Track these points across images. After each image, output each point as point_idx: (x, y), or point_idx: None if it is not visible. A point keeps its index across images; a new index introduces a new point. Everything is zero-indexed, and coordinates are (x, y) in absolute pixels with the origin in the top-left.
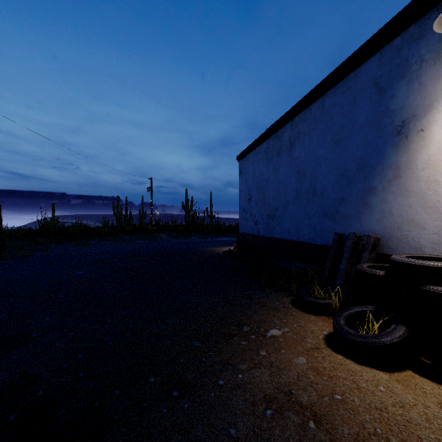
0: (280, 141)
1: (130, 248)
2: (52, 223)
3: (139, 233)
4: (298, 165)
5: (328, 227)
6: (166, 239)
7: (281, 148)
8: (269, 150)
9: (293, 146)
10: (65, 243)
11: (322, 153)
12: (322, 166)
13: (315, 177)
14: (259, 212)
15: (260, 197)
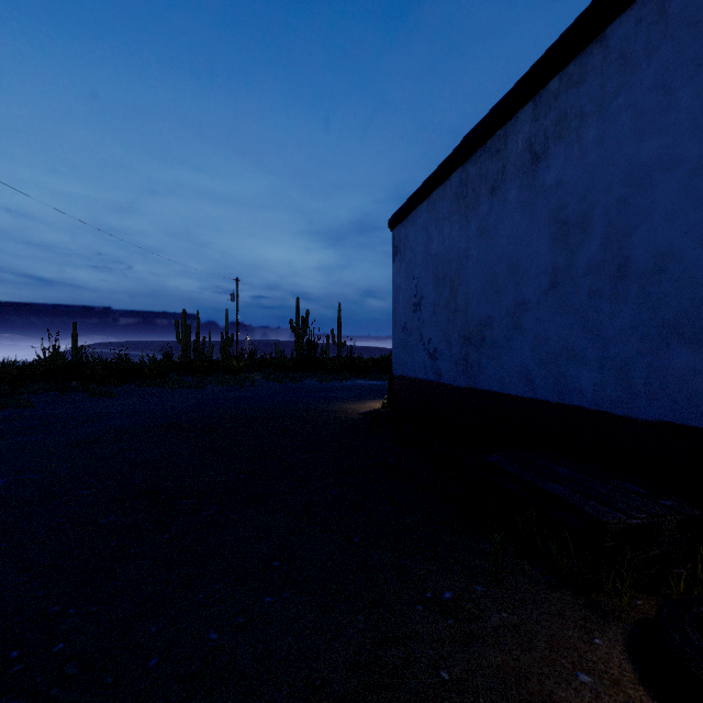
0: (500, 159)
1: (184, 403)
2: (56, 355)
3: (217, 373)
4: (558, 204)
5: (686, 369)
6: (261, 383)
7: (502, 175)
8: (468, 187)
9: (541, 158)
10: (76, 391)
11: (659, 149)
12: (656, 189)
13: (625, 224)
14: (440, 331)
15: (442, 299)
